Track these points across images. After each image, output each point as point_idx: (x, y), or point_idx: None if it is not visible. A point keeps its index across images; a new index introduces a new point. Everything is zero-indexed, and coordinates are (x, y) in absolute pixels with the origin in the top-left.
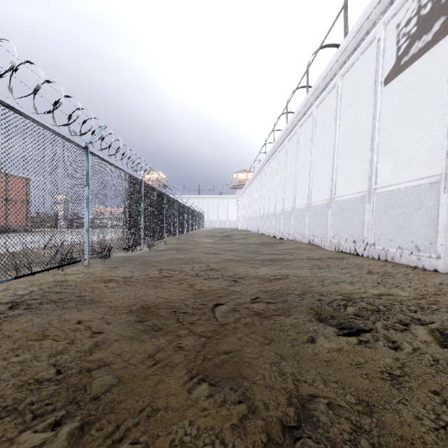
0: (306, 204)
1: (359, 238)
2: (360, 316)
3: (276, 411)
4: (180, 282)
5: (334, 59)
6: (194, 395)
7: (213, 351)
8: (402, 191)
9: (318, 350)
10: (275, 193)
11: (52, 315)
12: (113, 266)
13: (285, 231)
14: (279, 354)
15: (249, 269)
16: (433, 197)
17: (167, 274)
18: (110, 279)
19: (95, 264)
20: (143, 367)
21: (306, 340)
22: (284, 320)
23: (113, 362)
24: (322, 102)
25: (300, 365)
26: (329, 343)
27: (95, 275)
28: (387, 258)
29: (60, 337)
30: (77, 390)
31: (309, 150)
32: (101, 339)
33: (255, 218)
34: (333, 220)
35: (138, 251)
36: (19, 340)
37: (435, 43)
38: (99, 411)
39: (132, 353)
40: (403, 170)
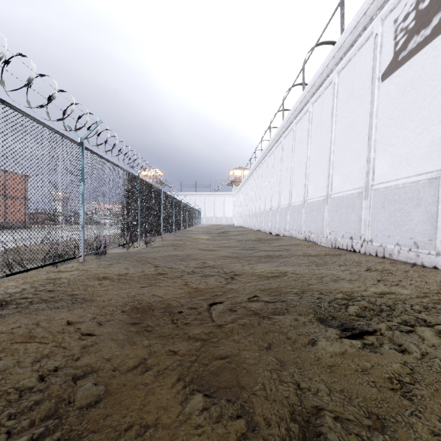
0: (302, 201)
1: (356, 234)
2: (362, 316)
3: (279, 429)
4: (176, 280)
5: (331, 55)
6: (187, 409)
7: (209, 356)
8: (400, 187)
9: (321, 354)
10: (271, 190)
11: (42, 315)
12: (109, 263)
13: (282, 227)
14: (279, 359)
15: (246, 266)
16: (432, 193)
17: (163, 271)
18: (104, 277)
19: (90, 260)
20: (133, 375)
21: (308, 343)
22: (283, 321)
23: (102, 369)
24: (318, 99)
25: (302, 372)
26: (331, 346)
27: (89, 272)
28: (385, 255)
29: (47, 339)
30: (60, 401)
31: (305, 146)
32: (91, 341)
33: (252, 215)
34: (330, 217)
35: (134, 248)
36: (4, 343)
37: (434, 38)
38: (82, 427)
39: (122, 358)
40: (401, 166)
